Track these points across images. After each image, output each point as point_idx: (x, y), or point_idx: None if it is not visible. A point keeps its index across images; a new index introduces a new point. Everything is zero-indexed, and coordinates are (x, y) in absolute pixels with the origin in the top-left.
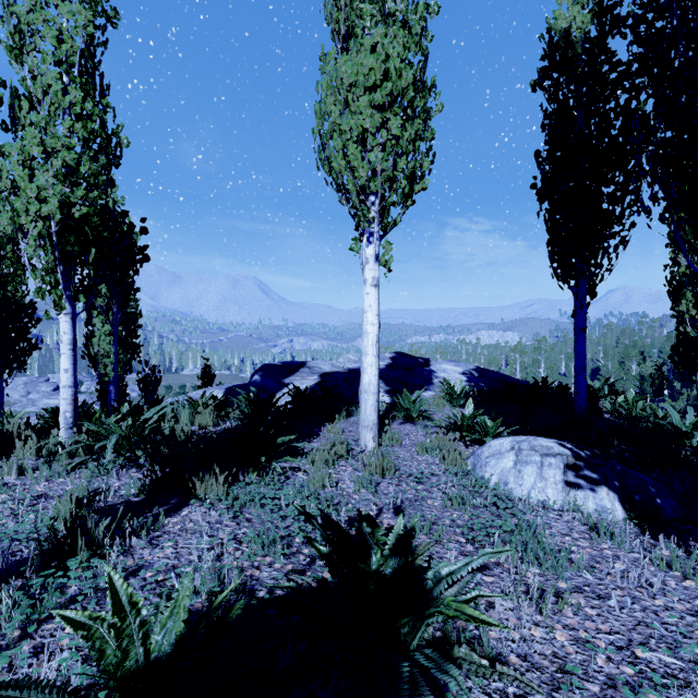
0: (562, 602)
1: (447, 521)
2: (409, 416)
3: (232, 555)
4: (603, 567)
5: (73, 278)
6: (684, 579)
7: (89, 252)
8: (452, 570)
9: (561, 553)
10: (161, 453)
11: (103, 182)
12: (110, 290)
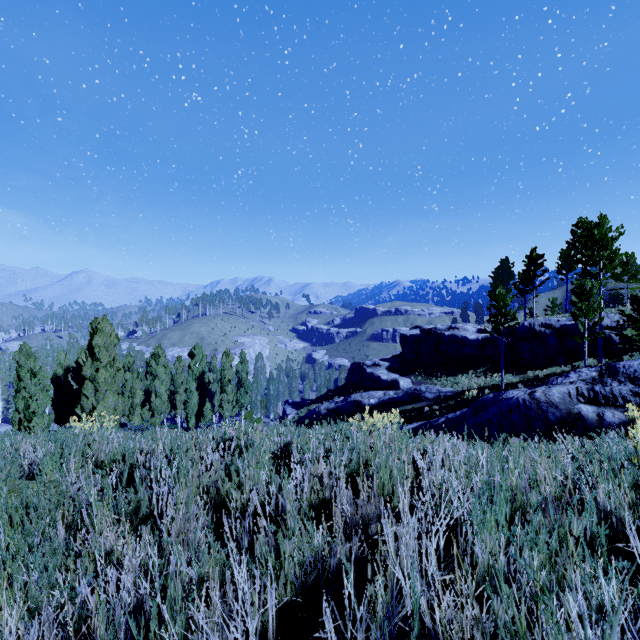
0: None
1: None
2: None
3: None
4: None
5: None
6: None
7: None
8: None
9: None
10: None
11: None
12: None
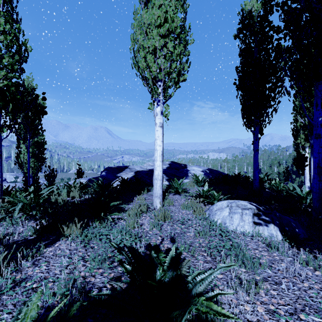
0: (258, 287)
1: (197, 244)
2: (177, 191)
3: (80, 269)
4: (276, 266)
5: (0, 119)
6: (315, 270)
7: (9, 106)
8: (202, 278)
9: (255, 260)
10: (48, 212)
11: (16, 69)
12: (25, 128)
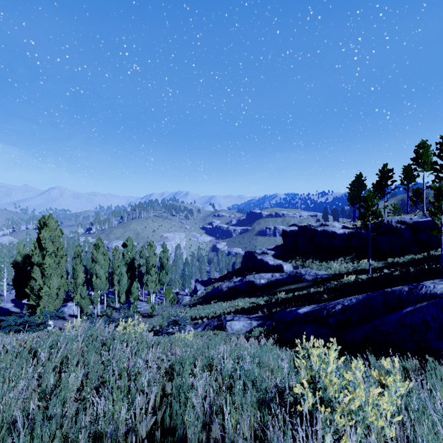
0: None
1: None
2: None
3: None
4: None
5: None
6: None
7: None
8: None
9: None
10: None
11: None
12: None
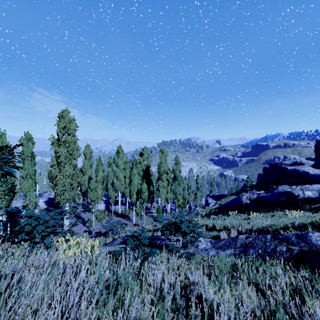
0: None
1: None
2: None
3: None
4: None
5: None
6: None
7: None
8: None
9: None
10: None
11: None
12: None
